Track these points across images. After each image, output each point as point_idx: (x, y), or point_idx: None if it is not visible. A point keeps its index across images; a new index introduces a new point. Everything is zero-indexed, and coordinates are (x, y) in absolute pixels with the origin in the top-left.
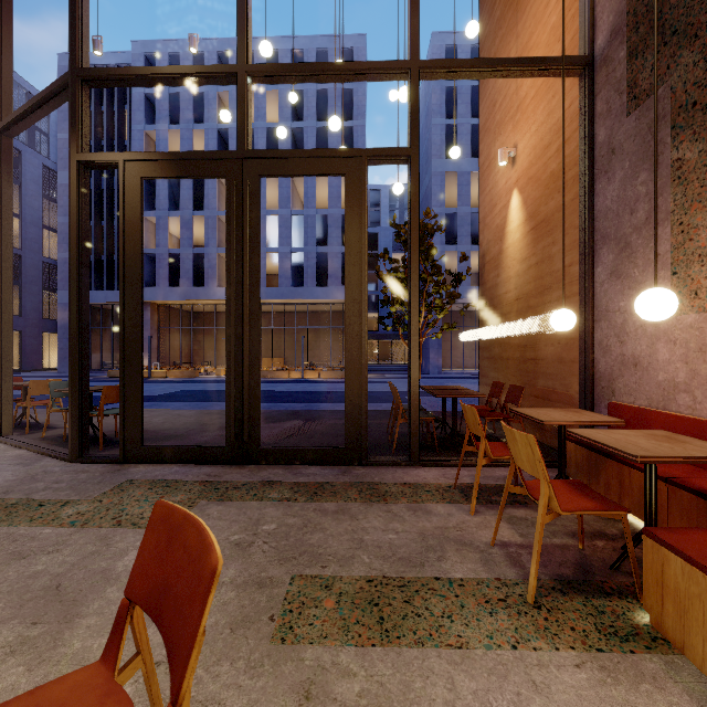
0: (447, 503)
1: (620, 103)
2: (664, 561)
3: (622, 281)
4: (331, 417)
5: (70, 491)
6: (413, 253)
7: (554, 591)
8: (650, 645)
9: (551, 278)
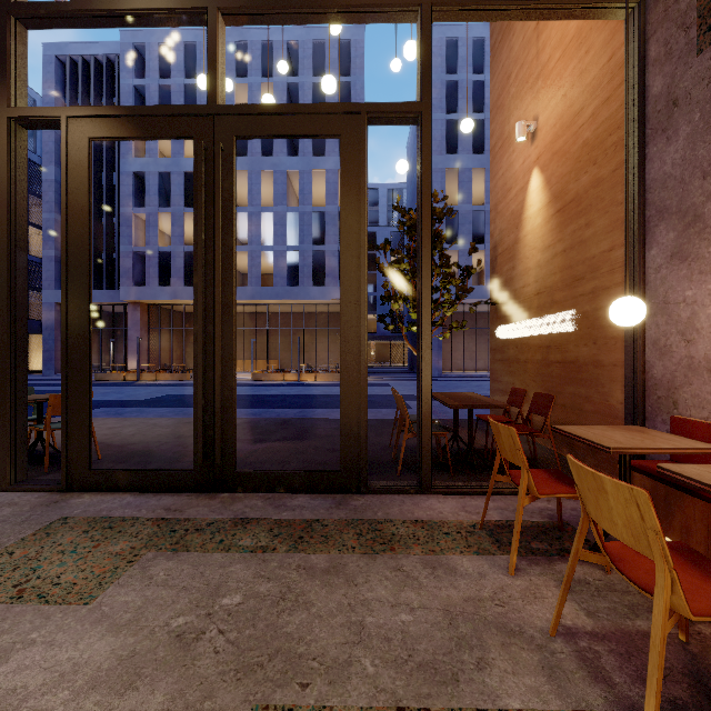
0: (475, 553)
1: (686, 40)
2: None
3: (689, 264)
4: (326, 426)
5: None
6: (424, 232)
7: None
8: None
9: (584, 267)
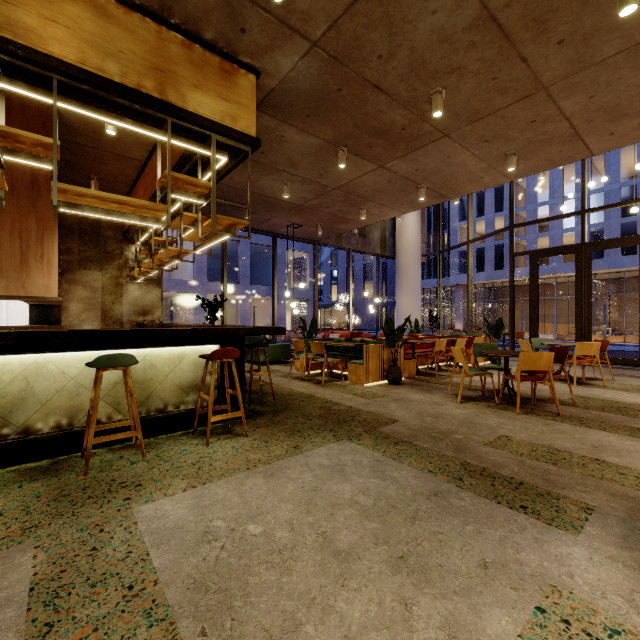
0: None
1: None
2: None
3: None
4: (633, 357)
5: None
6: None
7: None
8: None
9: None
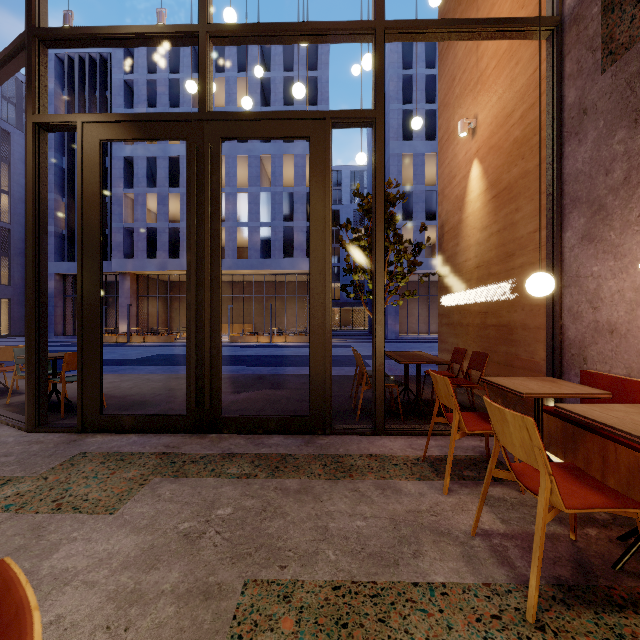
0: (417, 479)
1: (593, 61)
2: None
3: (595, 245)
4: (296, 381)
5: (16, 465)
6: (378, 217)
7: (555, 602)
8: None
9: (514, 245)
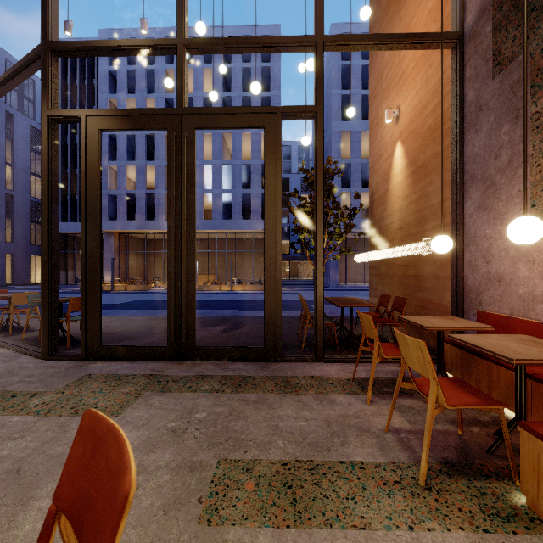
0: (347, 393)
1: (486, 69)
2: (540, 452)
3: (488, 212)
4: (253, 321)
5: (39, 383)
6: (319, 190)
7: (441, 474)
8: (529, 526)
9: (428, 212)
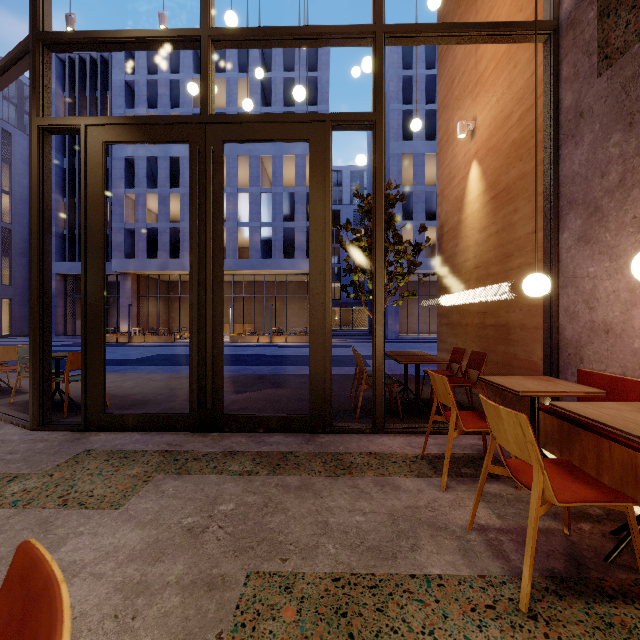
0: (416, 476)
1: (589, 65)
2: None
3: (591, 246)
4: (296, 381)
5: (22, 463)
6: (378, 219)
7: (547, 593)
8: None
9: (513, 246)
